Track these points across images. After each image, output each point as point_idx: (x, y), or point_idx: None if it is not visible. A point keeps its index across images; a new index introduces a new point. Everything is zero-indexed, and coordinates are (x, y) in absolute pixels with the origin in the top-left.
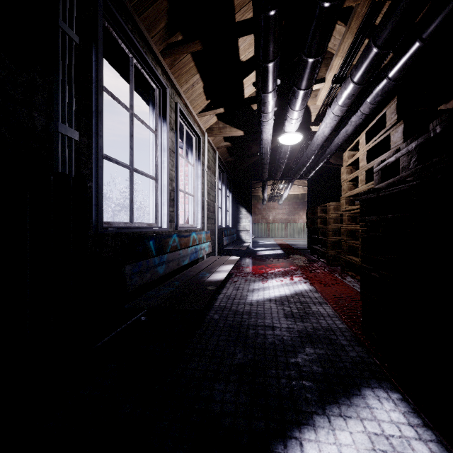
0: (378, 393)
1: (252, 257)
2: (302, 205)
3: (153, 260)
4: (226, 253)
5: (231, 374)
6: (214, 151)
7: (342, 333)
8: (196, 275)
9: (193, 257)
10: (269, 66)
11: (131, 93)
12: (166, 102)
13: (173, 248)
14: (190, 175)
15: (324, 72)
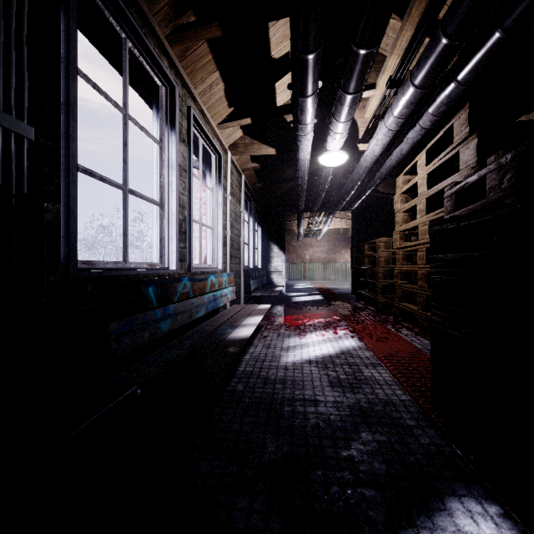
0: (469, 506)
1: (286, 304)
2: (344, 242)
3: (154, 314)
4: (254, 300)
5: (260, 479)
6: (239, 173)
7: (406, 409)
8: (214, 331)
9: (211, 306)
10: (309, 59)
11: (124, 86)
12: (175, 105)
13: (182, 296)
14: (209, 203)
15: (374, 78)
